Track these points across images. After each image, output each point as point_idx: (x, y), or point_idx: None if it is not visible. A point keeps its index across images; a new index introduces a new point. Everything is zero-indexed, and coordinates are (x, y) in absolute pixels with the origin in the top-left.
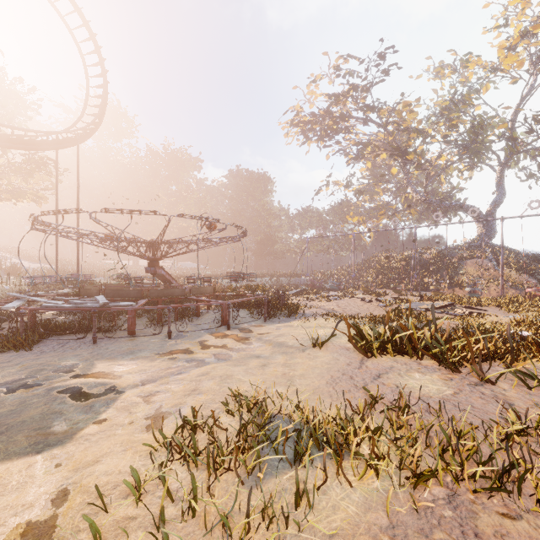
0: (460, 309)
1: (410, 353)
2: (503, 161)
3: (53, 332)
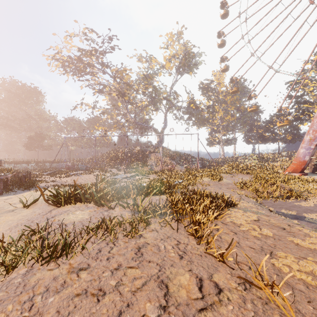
0: (140, 176)
1: (84, 201)
2: (166, 109)
3: None
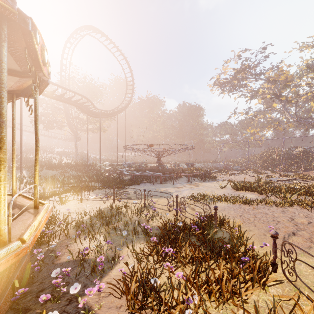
0: (298, 181)
1: (250, 190)
2: None
3: (142, 181)
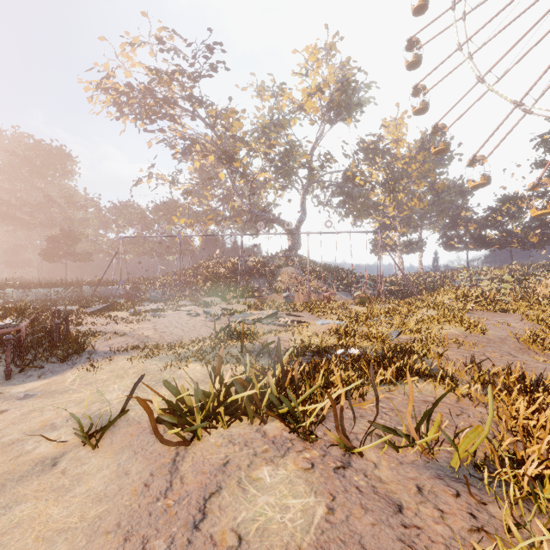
0: (282, 317)
1: (251, 417)
2: (305, 187)
3: None
